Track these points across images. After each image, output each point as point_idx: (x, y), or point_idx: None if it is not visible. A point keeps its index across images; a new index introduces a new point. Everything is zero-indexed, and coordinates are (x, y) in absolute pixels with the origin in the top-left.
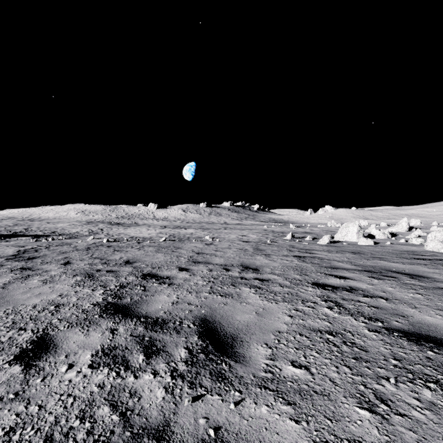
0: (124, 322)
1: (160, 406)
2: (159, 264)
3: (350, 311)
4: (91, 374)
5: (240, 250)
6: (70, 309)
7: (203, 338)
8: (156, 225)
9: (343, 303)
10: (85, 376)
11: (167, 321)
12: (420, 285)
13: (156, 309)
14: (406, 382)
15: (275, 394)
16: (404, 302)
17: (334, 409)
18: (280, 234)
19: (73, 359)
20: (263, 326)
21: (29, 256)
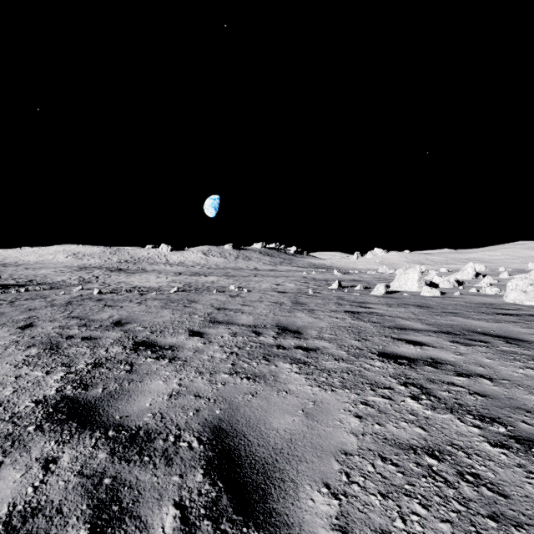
0: (76, 440)
1: None
2: (162, 325)
3: (447, 403)
4: None
5: (275, 304)
6: None
7: (213, 476)
8: (169, 272)
9: (432, 388)
10: None
11: (154, 435)
12: (524, 354)
13: (139, 409)
14: None
15: None
16: (518, 384)
17: None
18: (324, 283)
19: None
20: (317, 440)
21: None
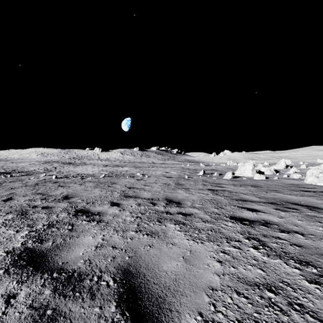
0: (31, 280)
1: None
2: (94, 198)
3: (276, 251)
4: None
5: (164, 185)
6: None
7: (123, 307)
8: (100, 164)
9: (266, 241)
10: None
11: (84, 276)
12: (322, 217)
13: (75, 257)
14: None
15: None
16: (320, 238)
17: None
18: (194, 171)
19: None
20: (193, 279)
21: None
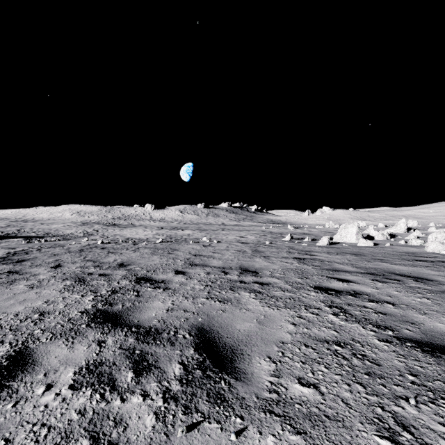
0: (113, 332)
1: (149, 438)
2: (154, 266)
3: (357, 317)
4: (72, 396)
5: (238, 252)
6: (55, 318)
7: (200, 351)
8: (153, 227)
9: (349, 309)
10: (64, 400)
11: (161, 331)
12: (426, 289)
13: (149, 317)
14: (428, 403)
15: (282, 421)
16: (412, 308)
17: (351, 439)
18: (279, 236)
19: (52, 378)
20: (265, 336)
21: (18, 259)
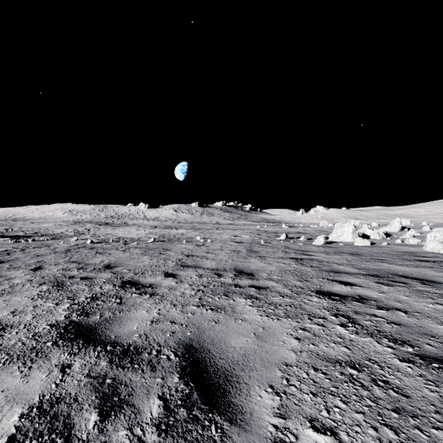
0: (83, 352)
1: None
2: (143, 268)
3: (368, 329)
4: None
5: (233, 252)
6: (17, 333)
7: (186, 379)
8: (146, 226)
9: (357, 318)
10: None
11: (141, 350)
12: (436, 293)
13: (129, 331)
14: None
15: None
16: (427, 316)
17: None
18: (274, 235)
19: None
20: (265, 355)
21: None
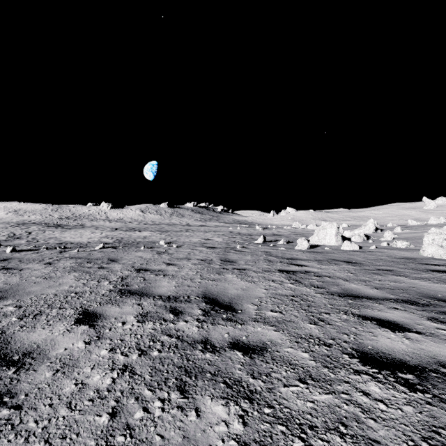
0: None
1: None
2: (49, 301)
3: None
4: None
5: (203, 263)
6: None
7: None
8: (106, 228)
9: None
10: None
11: None
12: None
13: None
14: None
15: None
16: None
17: None
18: (249, 237)
19: None
20: None
21: None
